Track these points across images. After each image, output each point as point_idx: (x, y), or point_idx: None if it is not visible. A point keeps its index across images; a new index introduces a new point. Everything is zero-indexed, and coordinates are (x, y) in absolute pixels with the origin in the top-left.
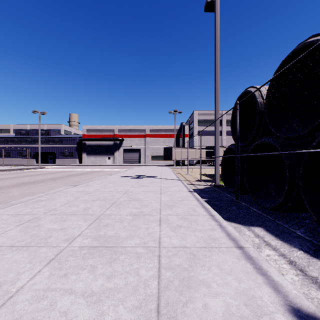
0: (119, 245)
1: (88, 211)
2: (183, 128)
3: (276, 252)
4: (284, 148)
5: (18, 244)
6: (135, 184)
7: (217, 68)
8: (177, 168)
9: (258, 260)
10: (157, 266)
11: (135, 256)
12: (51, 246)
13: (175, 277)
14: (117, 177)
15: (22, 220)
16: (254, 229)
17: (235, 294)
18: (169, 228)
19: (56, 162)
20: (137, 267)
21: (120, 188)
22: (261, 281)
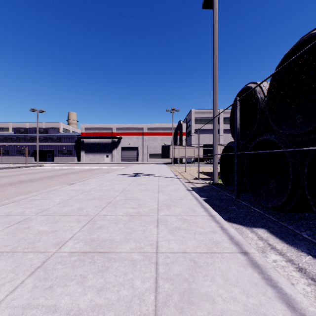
0: (113, 251)
1: (83, 211)
2: (181, 126)
3: (283, 257)
4: (287, 145)
5: (3, 249)
6: (133, 182)
7: (215, 65)
8: (174, 166)
9: (266, 269)
10: (154, 276)
11: (130, 264)
12: (38, 252)
13: (174, 290)
14: (114, 175)
15: (12, 221)
16: (257, 230)
17: (244, 312)
18: (167, 231)
19: (54, 160)
20: (131, 277)
21: (117, 187)
22: (272, 295)
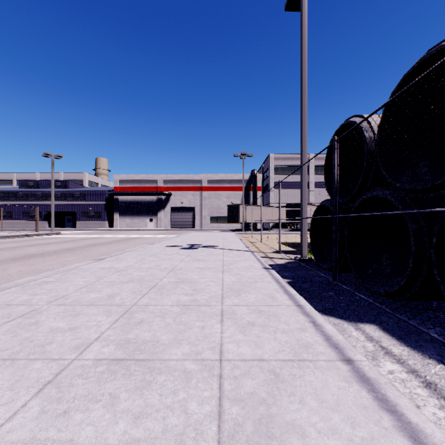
0: (158, 357)
1: (115, 299)
2: (255, 178)
3: (402, 366)
4: (407, 205)
5: None
6: (187, 257)
7: (304, 90)
8: (246, 234)
9: (380, 384)
10: (217, 395)
11: (182, 377)
12: (50, 359)
13: (246, 417)
14: (161, 247)
15: (13, 314)
16: (365, 327)
17: None
18: (235, 328)
19: (76, 225)
20: (184, 397)
21: (165, 264)
22: (390, 425)
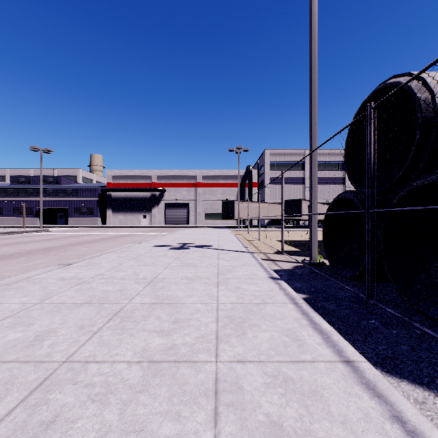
0: None
1: (41, 345)
2: (250, 174)
3: None
4: None
5: None
6: (174, 261)
7: (314, 62)
8: (242, 231)
9: None
10: None
11: None
12: None
13: None
14: (147, 246)
15: None
16: None
17: None
18: None
19: (68, 222)
20: None
21: (145, 271)
22: None
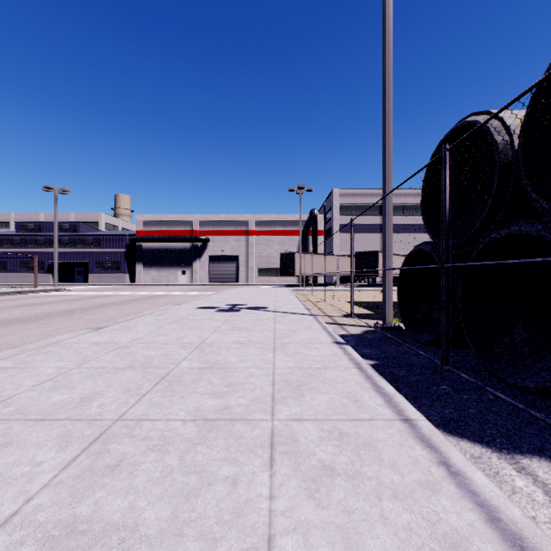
0: None
1: (90, 405)
2: (315, 220)
3: None
4: None
5: None
6: (223, 324)
7: (388, 90)
8: (304, 290)
9: None
10: None
11: None
12: None
13: None
14: (190, 308)
15: None
16: (532, 466)
17: None
18: (298, 482)
19: (89, 279)
20: None
21: (190, 335)
22: None
